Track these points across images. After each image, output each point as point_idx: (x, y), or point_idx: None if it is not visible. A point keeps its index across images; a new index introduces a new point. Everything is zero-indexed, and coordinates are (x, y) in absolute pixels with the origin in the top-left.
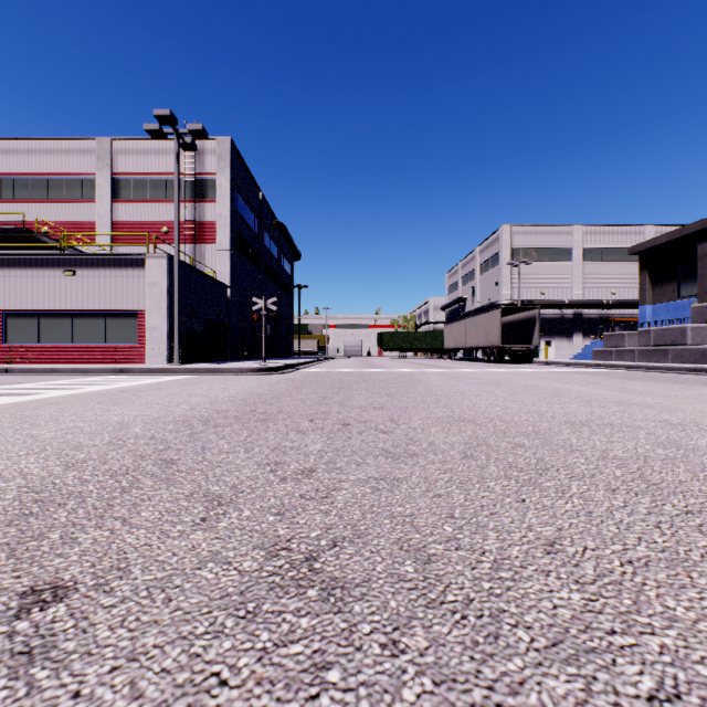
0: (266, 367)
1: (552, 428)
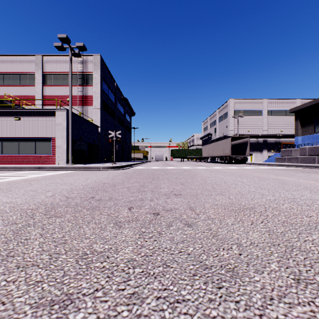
0: (115, 166)
1: None
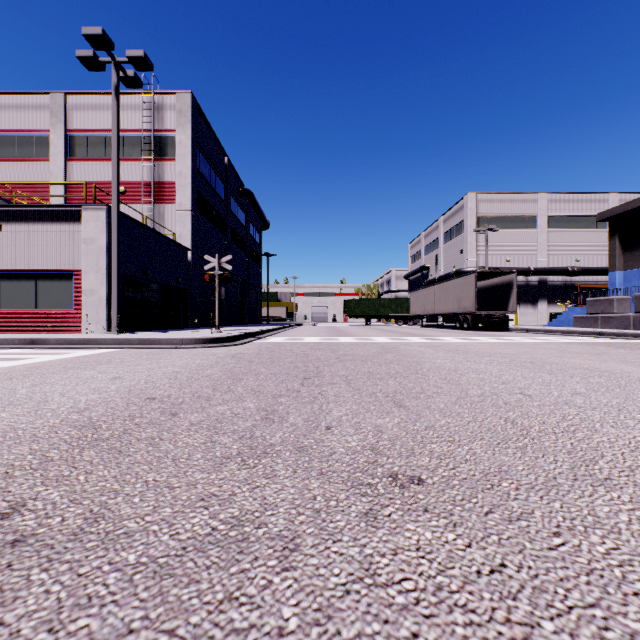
0: (215, 337)
1: None
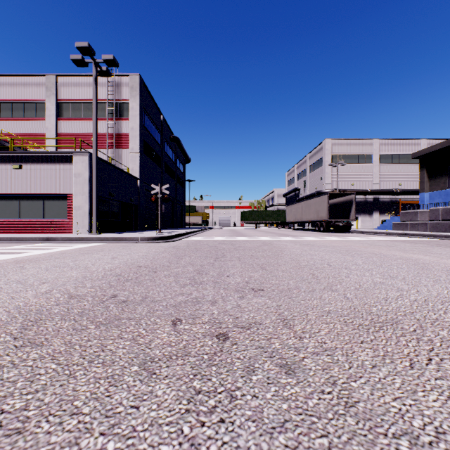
0: (160, 236)
1: None
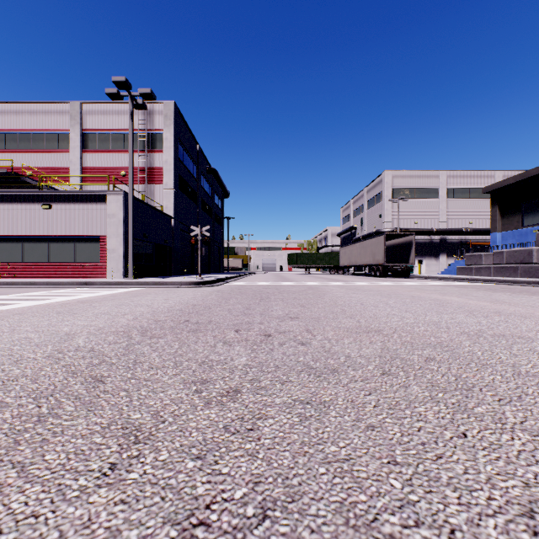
0: (201, 281)
1: (452, 339)
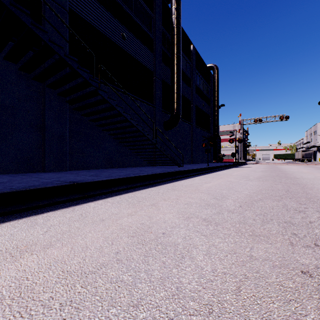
0: None
1: None
